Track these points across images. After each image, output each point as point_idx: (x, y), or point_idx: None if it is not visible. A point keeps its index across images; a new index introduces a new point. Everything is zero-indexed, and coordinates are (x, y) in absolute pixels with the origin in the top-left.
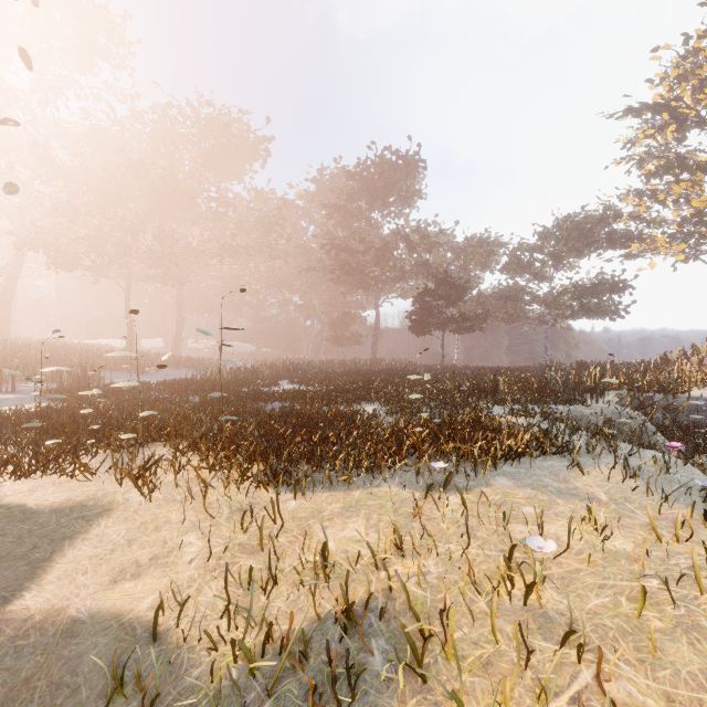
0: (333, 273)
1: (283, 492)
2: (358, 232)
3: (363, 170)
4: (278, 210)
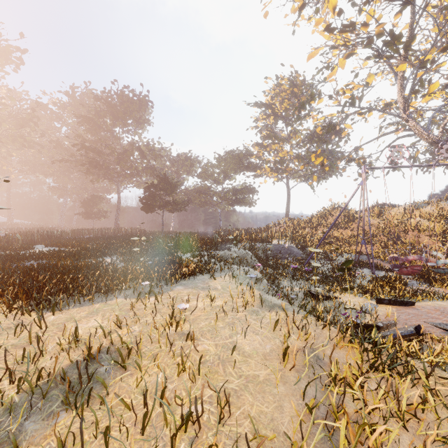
0: (83, 166)
1: (44, 313)
2: (104, 139)
3: (108, 97)
4: (32, 110)
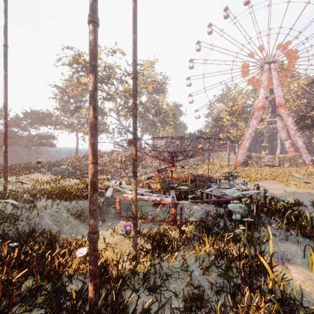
0: None
1: None
2: None
3: None
4: None
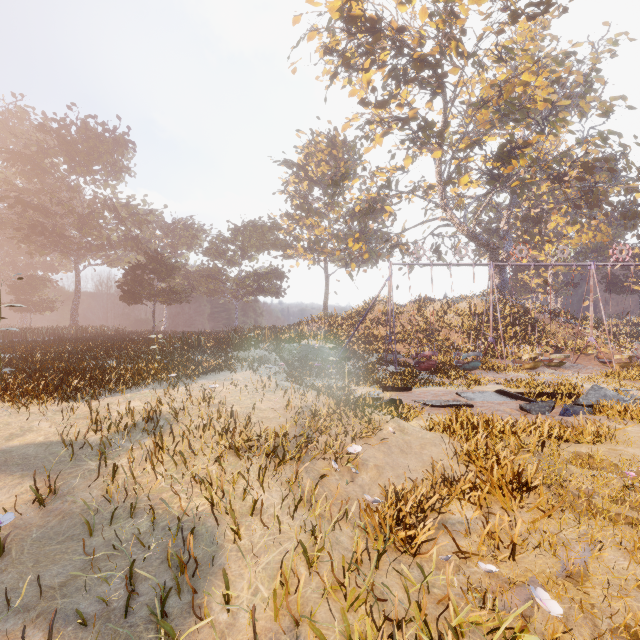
0: (18, 231)
1: (80, 402)
2: (53, 190)
3: (61, 127)
4: None
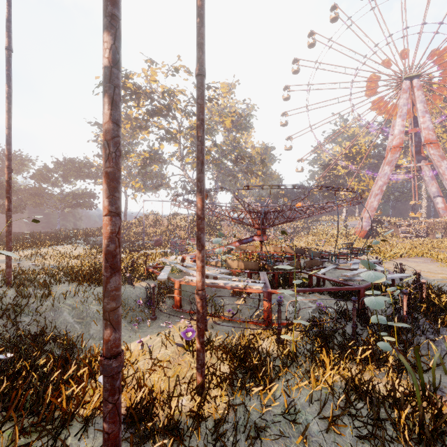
0: None
1: None
2: None
3: None
4: None
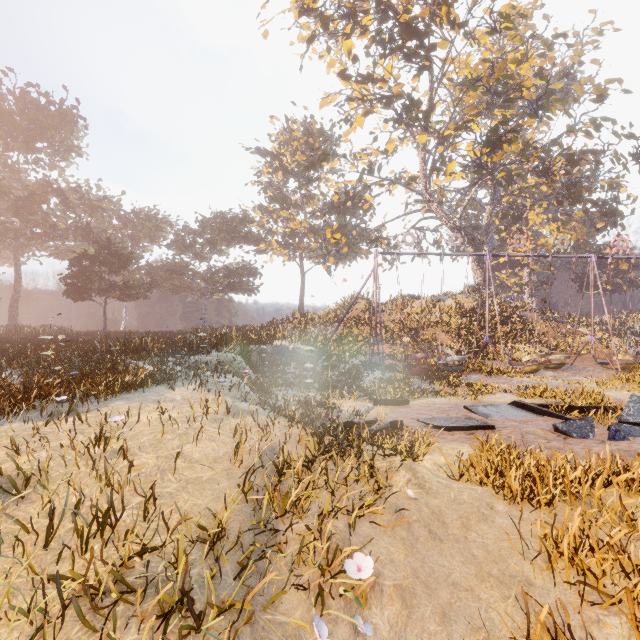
0: None
1: None
2: None
3: None
4: None
